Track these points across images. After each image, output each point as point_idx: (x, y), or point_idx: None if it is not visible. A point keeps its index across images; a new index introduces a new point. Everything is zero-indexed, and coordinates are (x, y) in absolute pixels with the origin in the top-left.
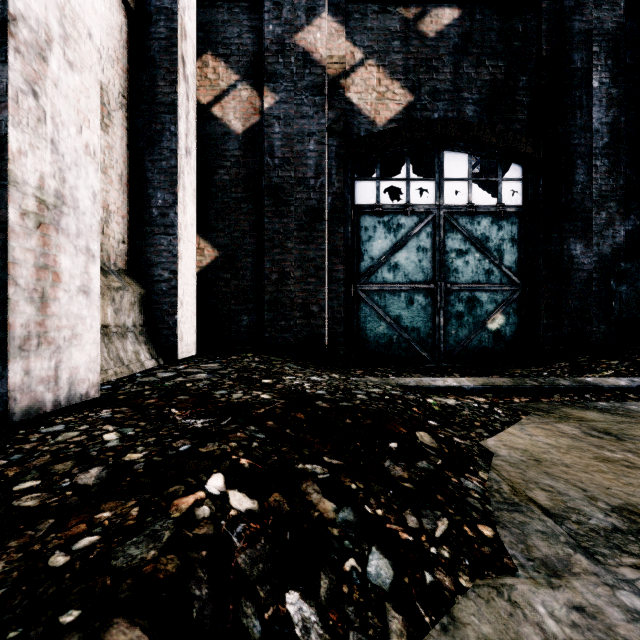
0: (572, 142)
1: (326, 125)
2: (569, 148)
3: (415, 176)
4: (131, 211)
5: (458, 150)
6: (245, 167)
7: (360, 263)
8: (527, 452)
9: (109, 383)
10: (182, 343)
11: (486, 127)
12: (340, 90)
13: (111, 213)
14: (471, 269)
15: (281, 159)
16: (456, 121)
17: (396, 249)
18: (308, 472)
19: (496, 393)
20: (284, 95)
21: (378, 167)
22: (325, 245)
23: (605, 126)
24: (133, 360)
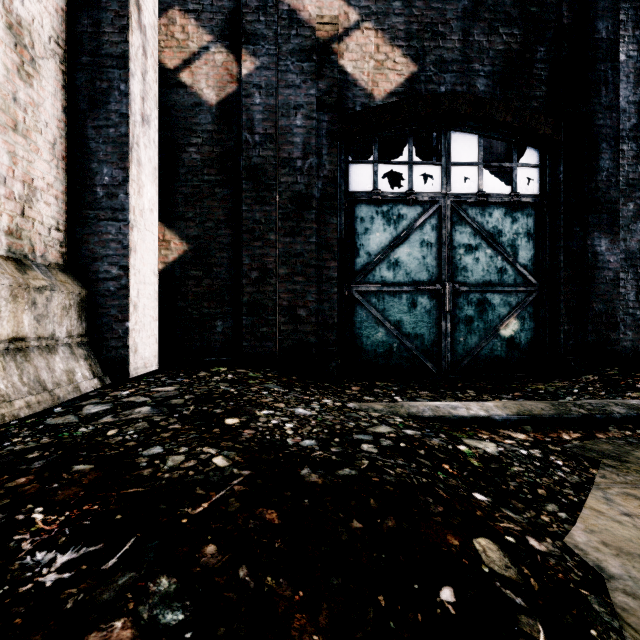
0: (596, 123)
1: (316, 96)
2: (593, 129)
3: (418, 159)
4: (69, 190)
5: (467, 130)
6: (220, 145)
7: (355, 259)
8: None
9: None
10: (136, 356)
11: (500, 104)
12: (332, 56)
13: (37, 190)
14: (482, 267)
15: (262, 135)
16: (466, 96)
17: (397, 243)
18: None
19: (535, 425)
20: (266, 60)
21: (376, 148)
22: (314, 238)
23: (633, 105)
24: (63, 382)
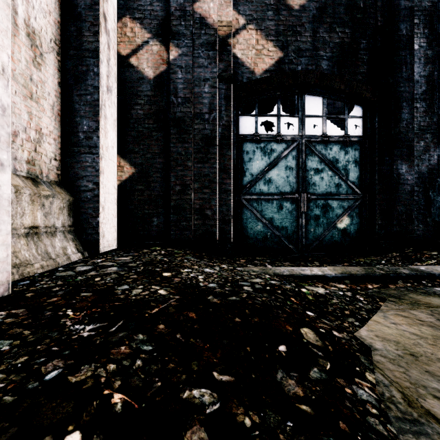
0: (399, 89)
1: (217, 73)
2: (397, 94)
3: (284, 113)
4: (62, 135)
5: (316, 94)
6: (155, 104)
7: (243, 178)
8: (400, 344)
9: (29, 277)
10: (104, 239)
11: (336, 77)
12: (228, 47)
13: (43, 135)
14: (325, 183)
15: (183, 98)
16: (314, 72)
17: (270, 168)
18: (195, 404)
19: (352, 280)
20: (185, 50)
21: (256, 106)
22: (216, 164)
23: (423, 78)
24: (60, 254)
